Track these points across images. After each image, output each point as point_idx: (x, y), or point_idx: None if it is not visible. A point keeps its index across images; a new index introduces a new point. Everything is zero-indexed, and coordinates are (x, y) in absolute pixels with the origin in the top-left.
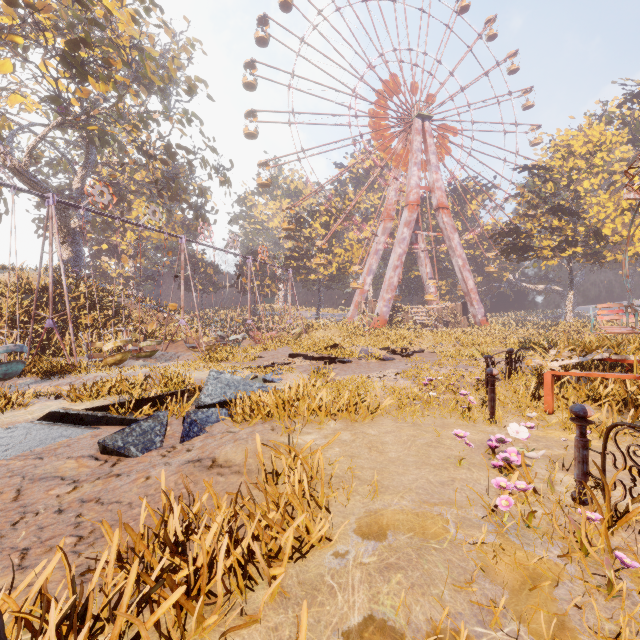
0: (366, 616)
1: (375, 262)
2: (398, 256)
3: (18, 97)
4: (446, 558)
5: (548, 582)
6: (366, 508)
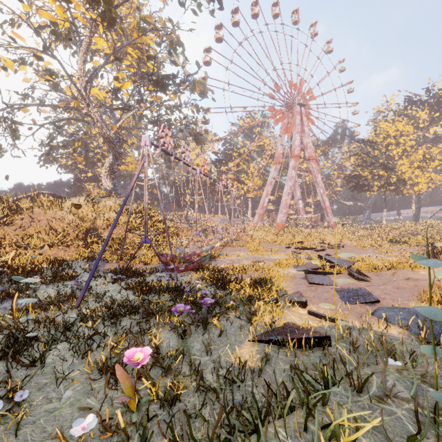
0: None
1: (270, 189)
2: (290, 187)
3: (95, 90)
4: None
5: None
6: None
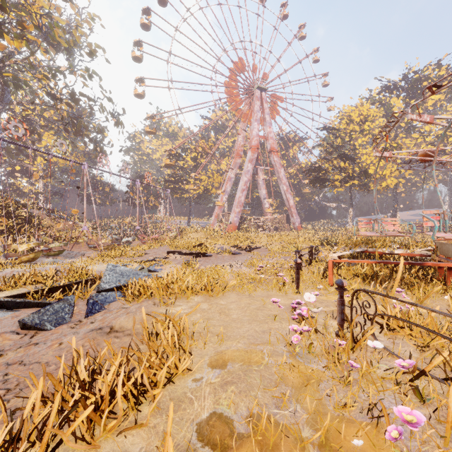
0: (211, 412)
1: (229, 186)
2: (244, 182)
3: None
4: (261, 374)
5: (314, 380)
6: (215, 350)
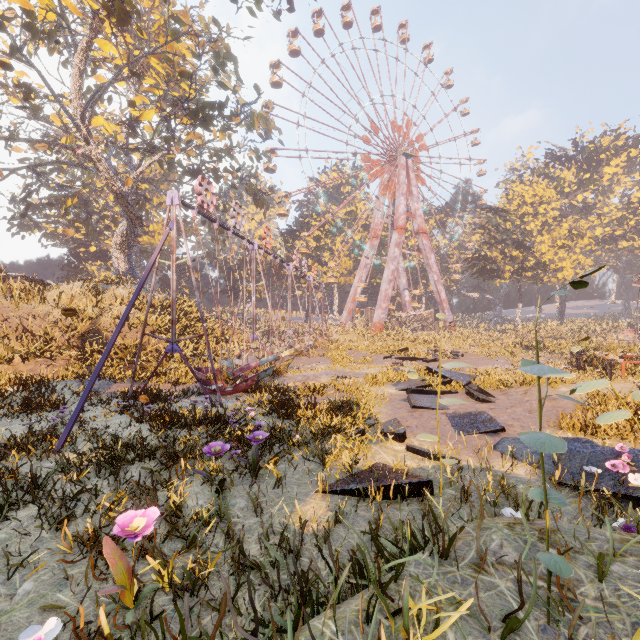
0: None
1: (364, 274)
2: (392, 272)
3: (99, 120)
4: None
5: None
6: None
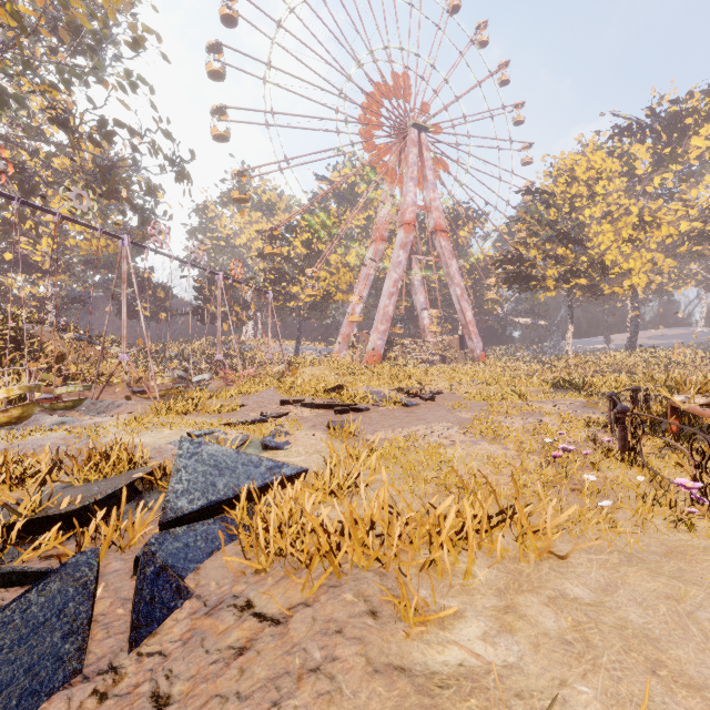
0: None
1: (365, 288)
2: (394, 282)
3: None
4: None
5: None
6: None
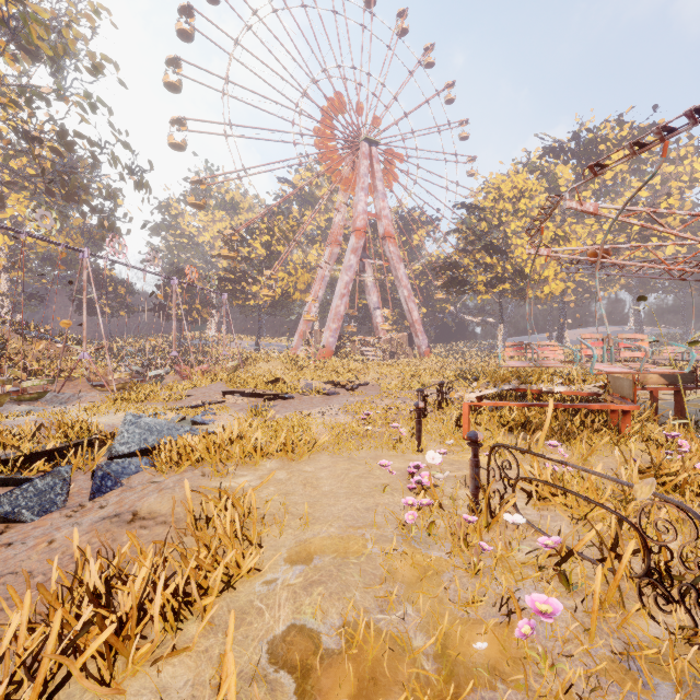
0: (289, 625)
1: (321, 289)
2: (345, 284)
3: None
4: (362, 569)
5: (432, 571)
6: (297, 539)
